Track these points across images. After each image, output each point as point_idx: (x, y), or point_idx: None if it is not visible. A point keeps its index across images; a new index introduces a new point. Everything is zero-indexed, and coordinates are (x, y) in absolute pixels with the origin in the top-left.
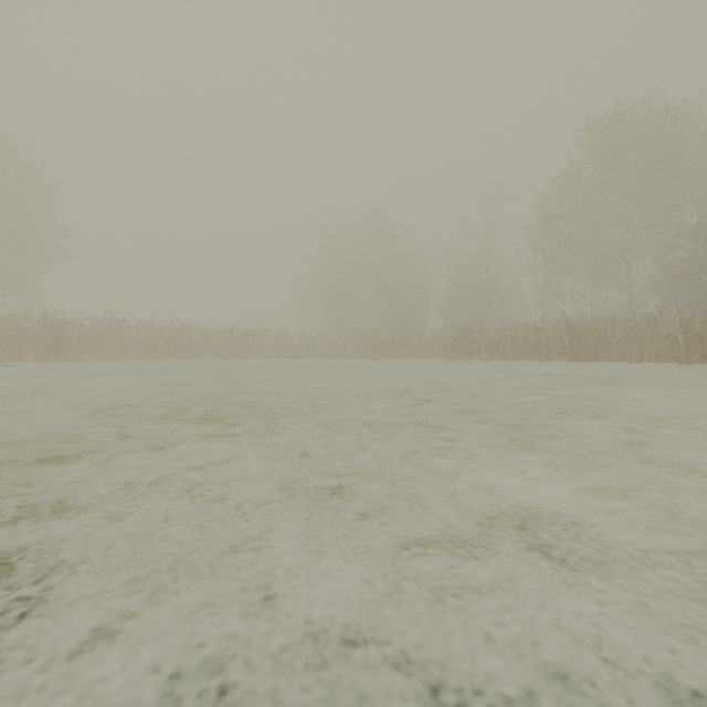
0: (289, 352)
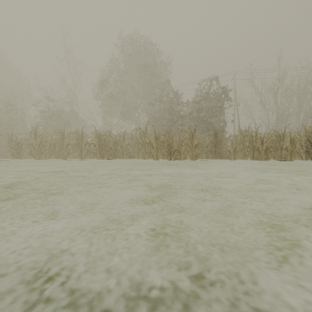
0: None
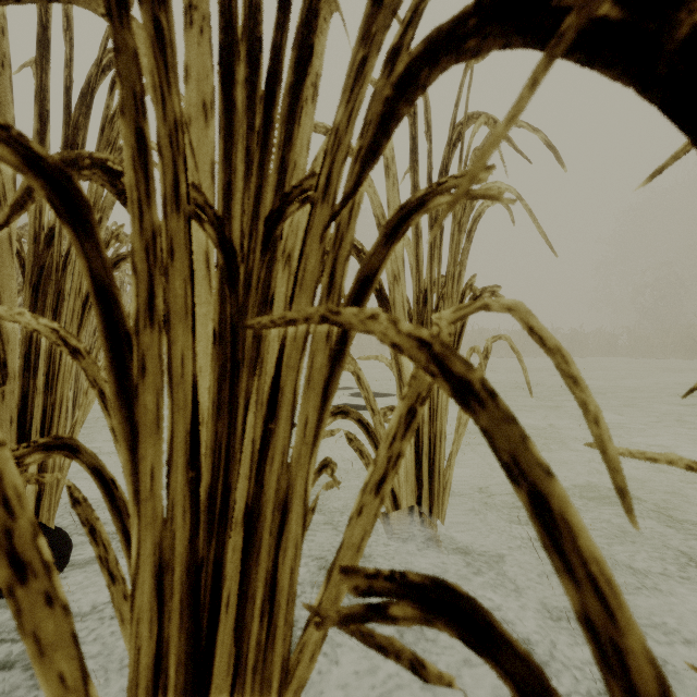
0: (584, 351)
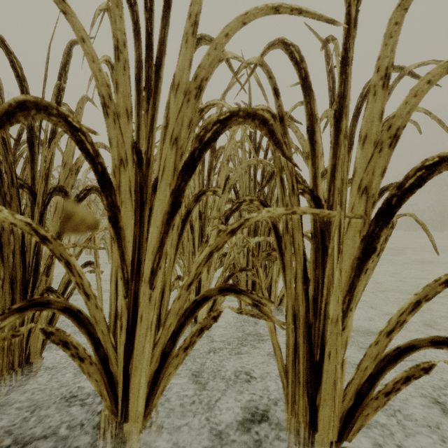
0: None
